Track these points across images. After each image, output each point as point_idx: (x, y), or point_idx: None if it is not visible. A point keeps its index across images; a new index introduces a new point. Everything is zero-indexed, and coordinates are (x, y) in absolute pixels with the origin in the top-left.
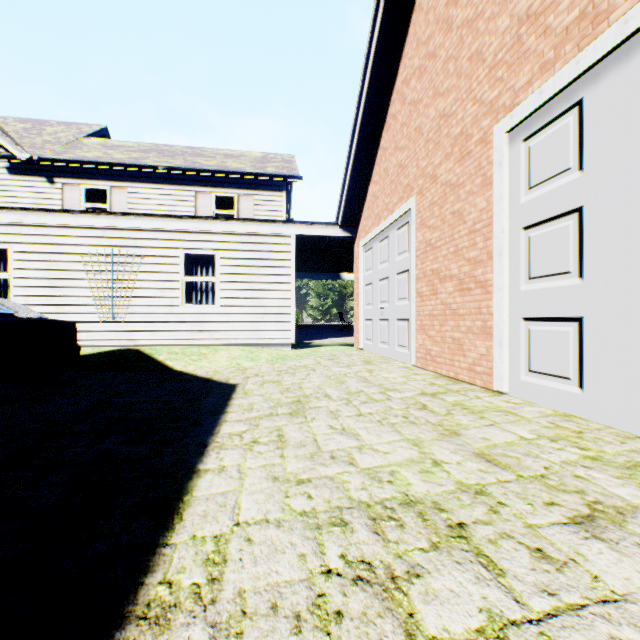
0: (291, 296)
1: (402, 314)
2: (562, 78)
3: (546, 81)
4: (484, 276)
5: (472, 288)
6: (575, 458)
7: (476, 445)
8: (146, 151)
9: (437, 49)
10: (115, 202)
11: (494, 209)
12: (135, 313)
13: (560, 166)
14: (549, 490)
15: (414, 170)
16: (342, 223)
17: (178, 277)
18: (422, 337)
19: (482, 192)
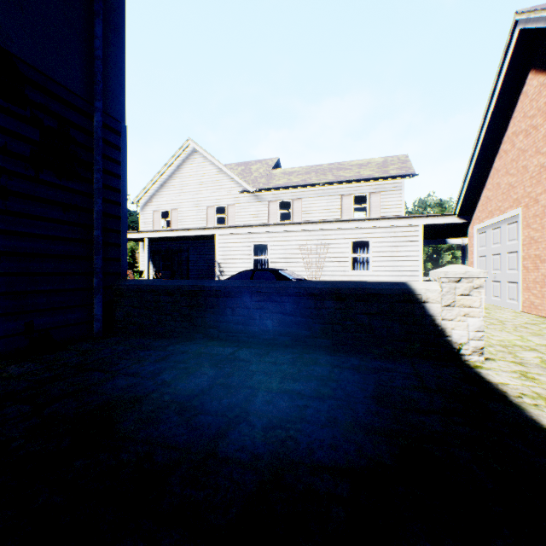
0: (419, 264)
1: (511, 279)
2: None
3: None
4: None
5: None
6: None
7: None
8: (308, 173)
9: (538, 126)
10: (294, 208)
11: None
12: (325, 275)
13: None
14: None
15: (521, 191)
16: (458, 214)
17: (347, 255)
18: (527, 294)
19: None
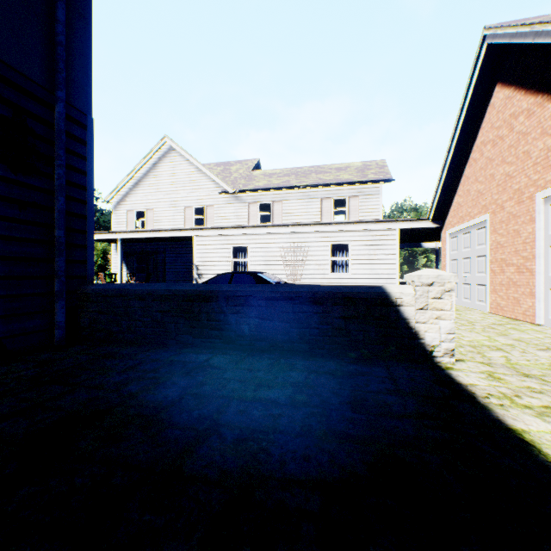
0: (396, 267)
1: (480, 281)
2: None
3: None
4: (530, 266)
5: (524, 272)
6: None
7: (514, 338)
8: (288, 175)
9: (504, 137)
10: (275, 210)
11: (535, 234)
12: (305, 278)
13: None
14: (536, 346)
15: (488, 198)
16: (432, 219)
17: (327, 258)
18: (494, 296)
19: (529, 224)
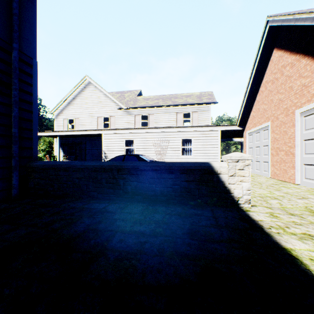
0: (218, 152)
1: (265, 160)
2: (312, 106)
3: (308, 104)
4: (292, 151)
5: (289, 154)
6: (306, 194)
7: (284, 192)
8: (158, 99)
9: (278, 78)
10: (150, 119)
11: (295, 133)
12: (167, 158)
13: (312, 126)
14: (296, 196)
15: (270, 113)
16: (238, 124)
17: (179, 146)
18: (273, 168)
19: (292, 127)
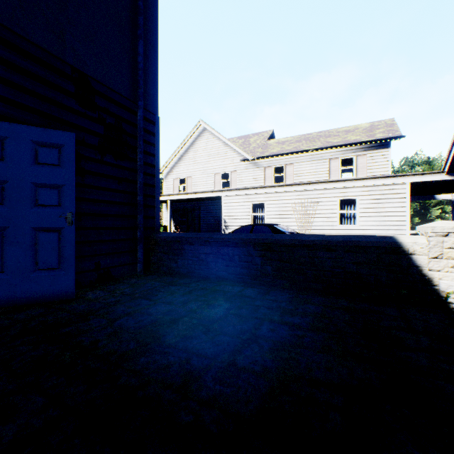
0: (406, 219)
1: None
2: None
3: None
4: None
5: None
6: None
7: None
8: (298, 141)
9: None
10: (287, 172)
11: None
12: (314, 229)
13: None
14: None
15: None
16: (447, 171)
17: (335, 211)
18: None
19: None
